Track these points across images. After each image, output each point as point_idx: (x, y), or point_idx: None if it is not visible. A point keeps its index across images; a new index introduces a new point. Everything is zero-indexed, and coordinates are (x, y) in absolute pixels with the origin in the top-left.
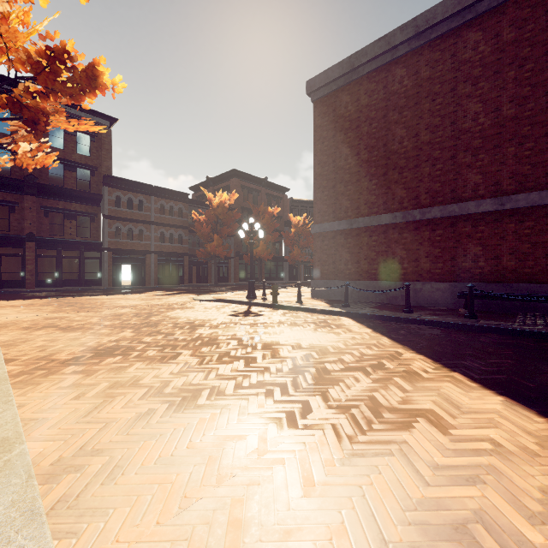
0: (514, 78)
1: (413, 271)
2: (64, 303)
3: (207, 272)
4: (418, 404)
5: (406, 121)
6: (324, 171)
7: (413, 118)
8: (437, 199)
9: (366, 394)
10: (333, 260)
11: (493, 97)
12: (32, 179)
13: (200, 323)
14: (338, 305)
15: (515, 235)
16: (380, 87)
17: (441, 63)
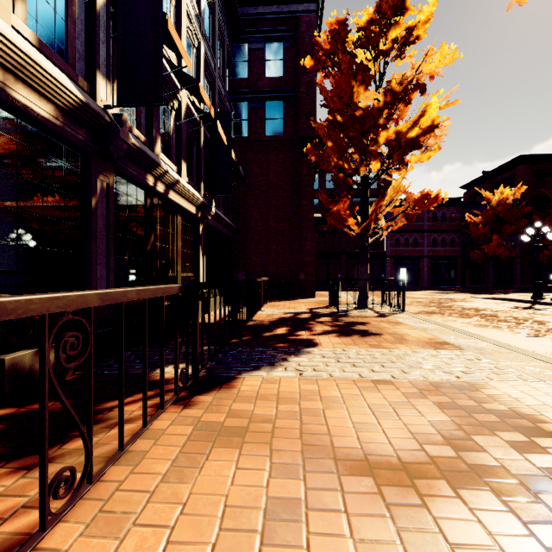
0: None
1: None
2: (376, 294)
3: (483, 274)
4: None
5: None
6: None
7: None
8: None
9: None
10: None
11: None
12: None
13: (482, 309)
14: None
15: None
16: None
17: None
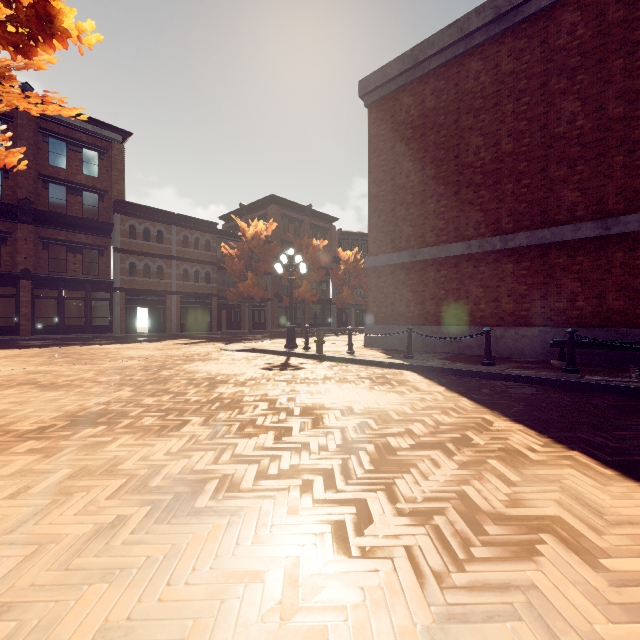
0: (622, 68)
1: (492, 314)
2: (60, 353)
3: (240, 317)
4: (535, 507)
5: (483, 126)
6: (381, 191)
7: (492, 123)
8: (523, 224)
9: (452, 488)
10: (392, 301)
11: (595, 93)
12: (28, 204)
13: (223, 378)
14: (399, 356)
15: (623, 267)
16: (450, 86)
17: (528, 53)
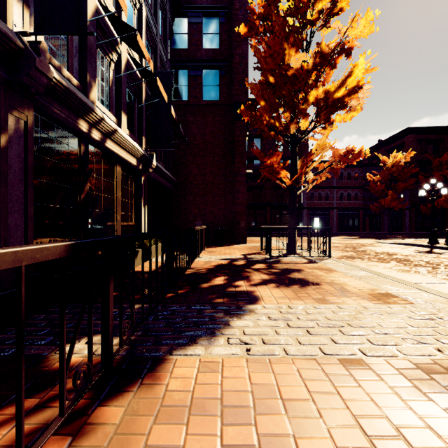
0: None
1: None
2: (297, 239)
3: (380, 222)
4: None
5: None
6: None
7: None
8: None
9: None
10: None
11: None
12: None
13: (393, 253)
14: None
15: None
16: None
17: None
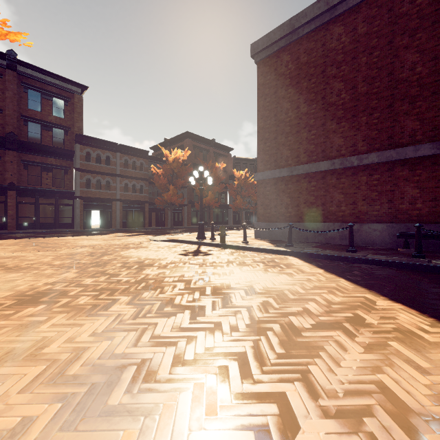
0: None
1: (350, 214)
2: (31, 243)
3: (164, 217)
4: None
5: (343, 74)
6: (267, 125)
7: (350, 72)
8: (375, 146)
9: (368, 377)
10: (275, 204)
11: (431, 46)
12: (13, 136)
13: (150, 262)
14: (281, 244)
15: None
16: (319, 45)
17: (378, 19)
